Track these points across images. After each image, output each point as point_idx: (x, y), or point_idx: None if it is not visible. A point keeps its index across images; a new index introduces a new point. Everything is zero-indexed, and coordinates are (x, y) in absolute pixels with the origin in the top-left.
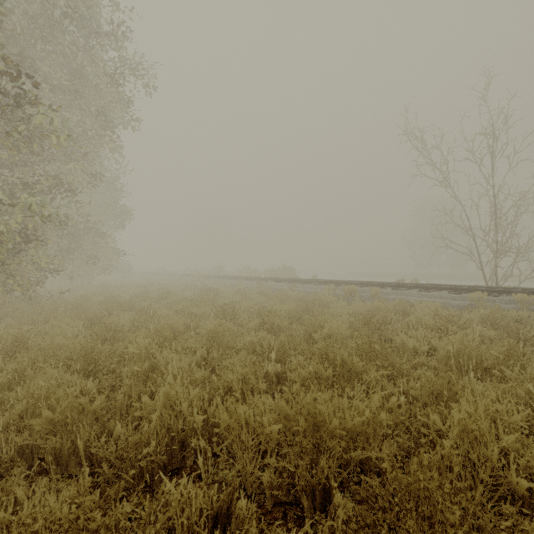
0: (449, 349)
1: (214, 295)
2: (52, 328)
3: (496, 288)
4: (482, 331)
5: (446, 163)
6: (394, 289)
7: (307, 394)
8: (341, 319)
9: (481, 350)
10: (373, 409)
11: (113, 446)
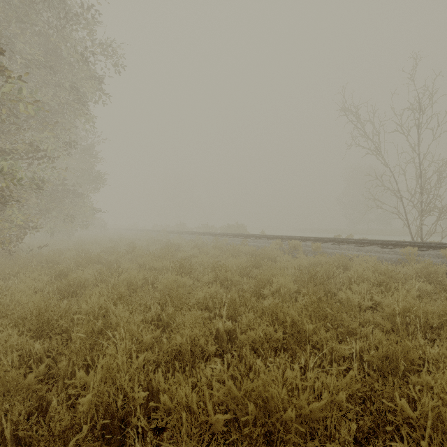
0: (394, 306)
1: (175, 249)
2: (20, 282)
3: (422, 243)
4: (419, 286)
5: (377, 134)
6: (332, 244)
7: (257, 361)
8: (288, 272)
9: (426, 308)
10: (330, 388)
11: (44, 428)
